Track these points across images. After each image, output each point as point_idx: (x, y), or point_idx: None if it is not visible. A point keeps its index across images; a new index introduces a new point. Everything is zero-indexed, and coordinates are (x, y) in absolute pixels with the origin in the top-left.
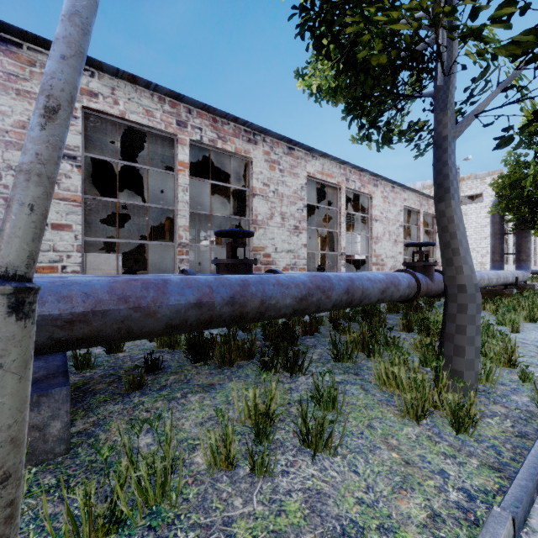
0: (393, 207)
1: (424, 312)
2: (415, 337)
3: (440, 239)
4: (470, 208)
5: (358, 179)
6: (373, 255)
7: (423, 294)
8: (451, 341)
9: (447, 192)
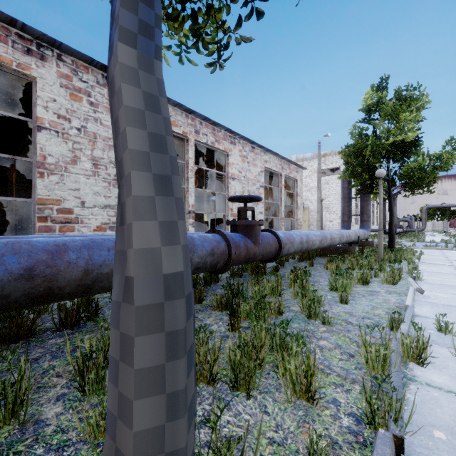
0: (253, 167)
1: (259, 278)
2: (224, 321)
3: (115, 156)
4: (331, 178)
5: (211, 133)
6: (230, 215)
7: (242, 261)
8: (113, 436)
9: (116, 23)
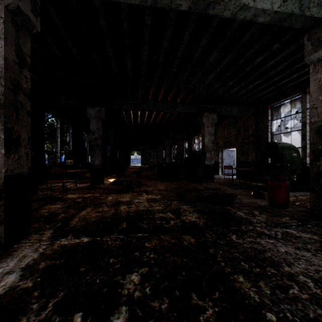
0: None
1: None
2: None
3: None
4: None
5: None
6: None
7: None
8: None
9: None
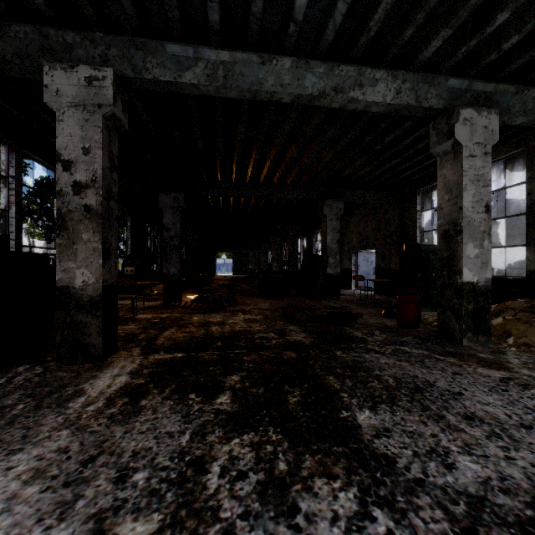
0: None
1: None
2: None
3: None
4: None
5: None
6: None
7: None
8: None
9: None
